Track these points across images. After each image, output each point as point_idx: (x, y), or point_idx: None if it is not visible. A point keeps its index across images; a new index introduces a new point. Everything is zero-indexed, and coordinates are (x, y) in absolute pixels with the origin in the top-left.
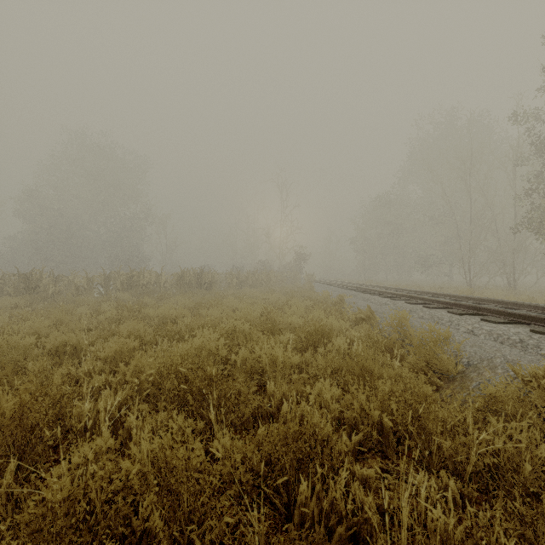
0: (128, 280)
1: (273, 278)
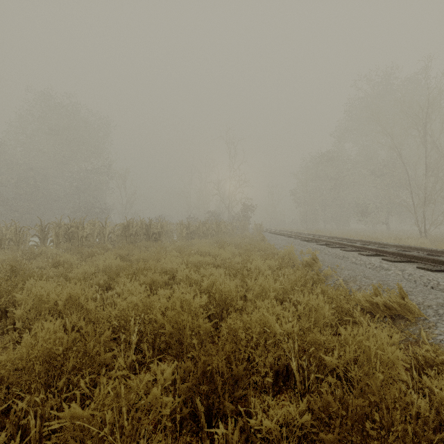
0: (66, 231)
1: (224, 228)
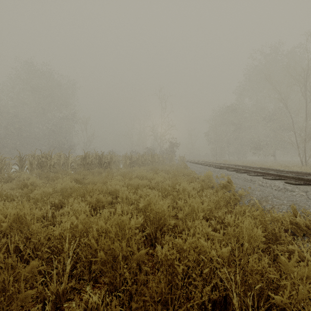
0: (38, 161)
1: (157, 159)
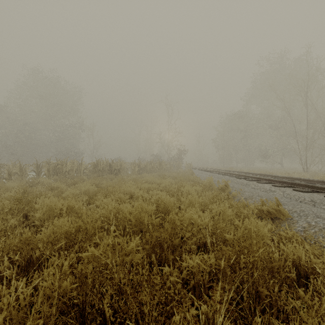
0: (54, 168)
1: (164, 166)
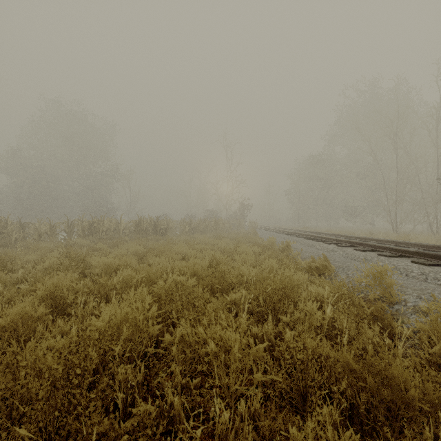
0: (89, 227)
1: (221, 225)
